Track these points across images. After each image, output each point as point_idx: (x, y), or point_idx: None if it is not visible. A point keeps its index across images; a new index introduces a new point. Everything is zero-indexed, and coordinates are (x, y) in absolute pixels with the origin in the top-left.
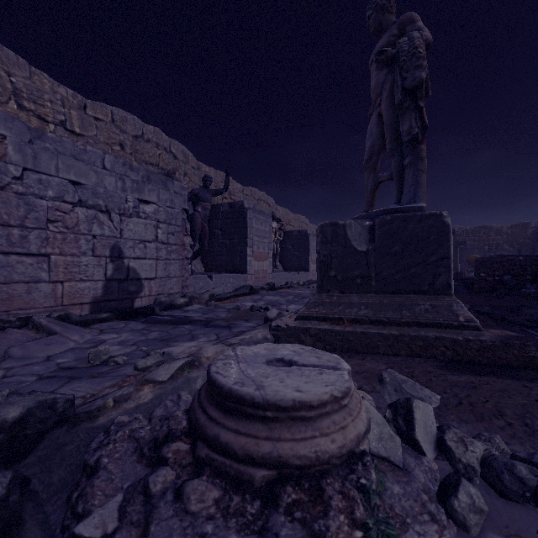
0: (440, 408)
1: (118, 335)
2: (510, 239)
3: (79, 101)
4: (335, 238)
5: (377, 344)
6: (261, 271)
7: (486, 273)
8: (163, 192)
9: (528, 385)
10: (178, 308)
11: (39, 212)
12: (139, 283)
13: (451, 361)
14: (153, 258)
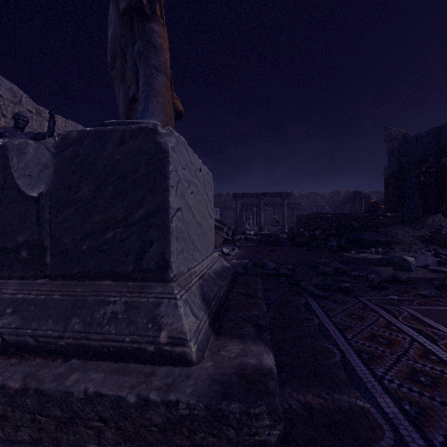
0: None
1: None
2: (330, 202)
3: None
4: None
5: None
6: None
7: (304, 228)
8: None
9: None
10: None
11: None
12: None
13: None
14: None
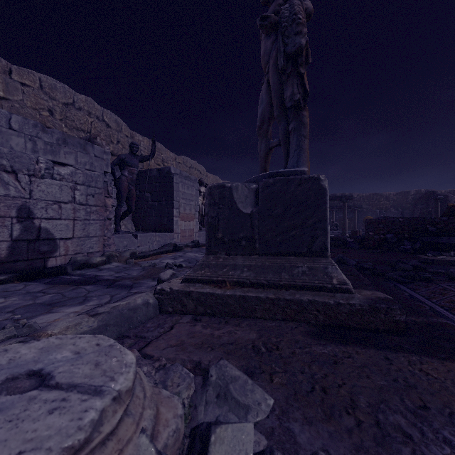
0: (288, 400)
1: (5, 300)
2: (396, 204)
3: (3, 65)
4: (222, 200)
5: (254, 308)
6: (188, 230)
7: (373, 232)
8: (82, 156)
9: (390, 356)
10: (94, 266)
11: None
12: (54, 243)
13: (323, 325)
14: (70, 218)
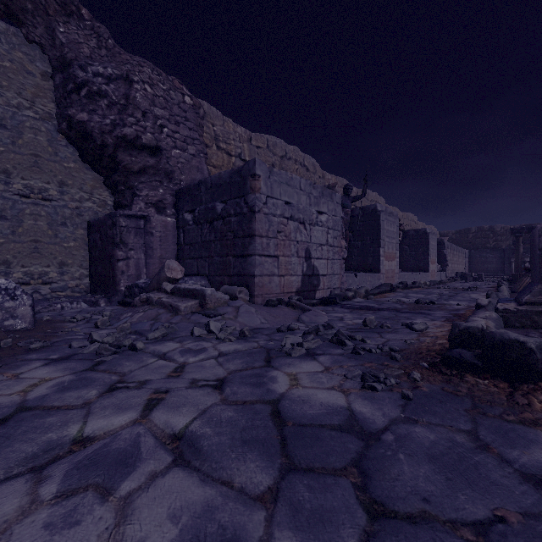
0: None
1: (343, 314)
2: None
3: (248, 135)
4: None
5: None
6: (390, 270)
7: None
8: (330, 204)
9: None
10: (349, 299)
11: (274, 226)
12: (318, 279)
13: None
14: (325, 258)
